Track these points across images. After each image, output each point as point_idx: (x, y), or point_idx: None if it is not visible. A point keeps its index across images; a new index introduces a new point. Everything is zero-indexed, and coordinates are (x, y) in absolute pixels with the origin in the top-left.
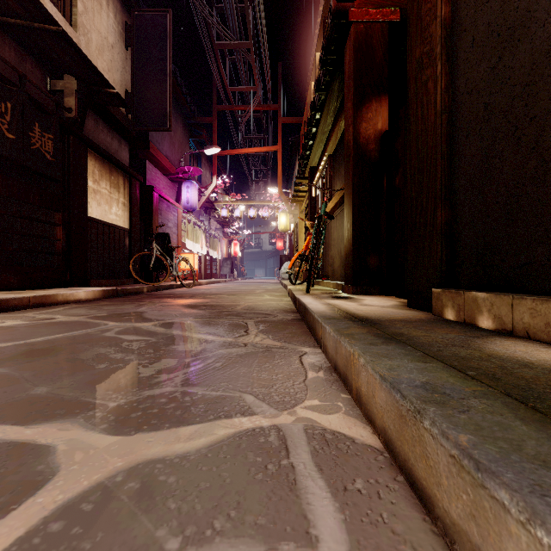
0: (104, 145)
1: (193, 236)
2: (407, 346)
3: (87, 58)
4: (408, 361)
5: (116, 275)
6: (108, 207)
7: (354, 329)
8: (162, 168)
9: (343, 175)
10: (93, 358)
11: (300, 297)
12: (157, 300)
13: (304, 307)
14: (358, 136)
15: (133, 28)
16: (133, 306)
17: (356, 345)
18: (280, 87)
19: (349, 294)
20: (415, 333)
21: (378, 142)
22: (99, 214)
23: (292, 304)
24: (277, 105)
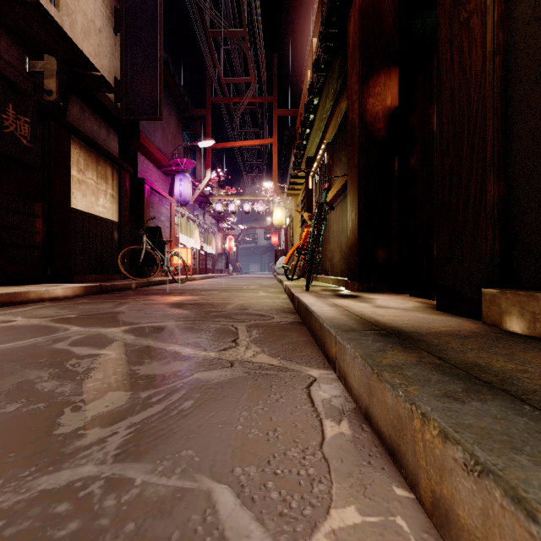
0: (91, 134)
1: (187, 230)
2: (521, 404)
3: (67, 36)
4: None
5: (104, 271)
6: (95, 199)
7: (393, 353)
8: (154, 160)
9: (344, 162)
10: (9, 390)
11: (299, 295)
12: (142, 298)
13: (306, 309)
14: (364, 113)
15: (122, 13)
16: (111, 305)
17: (424, 401)
18: (275, 79)
19: (353, 291)
20: (498, 364)
21: (387, 120)
22: (84, 206)
23: (289, 302)
24: (272, 97)
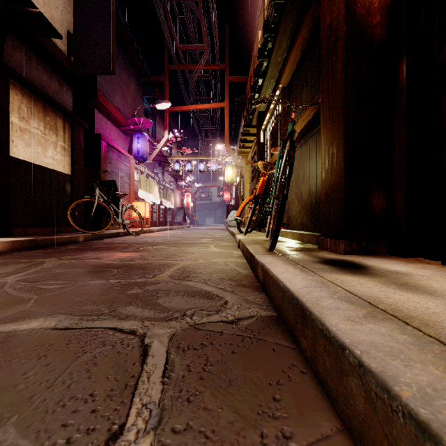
0: (39, 84)
1: (146, 186)
2: None
3: None
4: None
5: (53, 223)
6: (42, 150)
7: None
8: (113, 119)
9: (306, 99)
10: None
11: (265, 262)
12: (71, 255)
13: (295, 307)
14: (354, 3)
15: None
16: (10, 270)
17: None
18: (227, 48)
19: (336, 252)
20: None
21: (385, 12)
22: (28, 156)
23: (245, 263)
24: (224, 64)
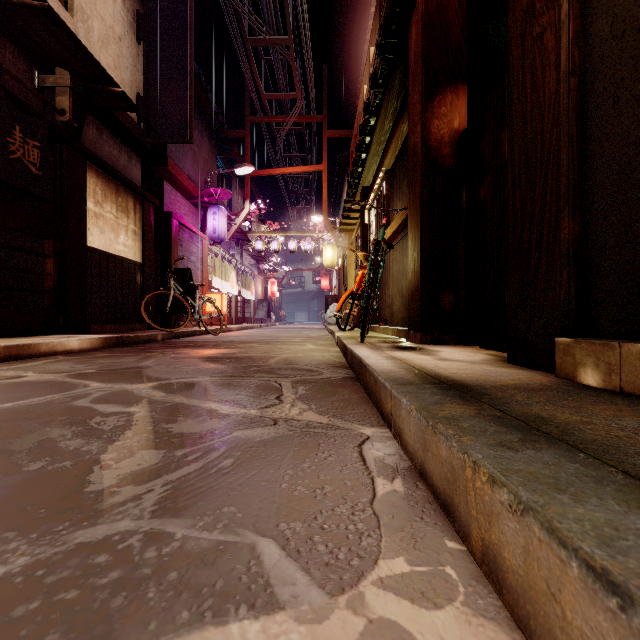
0: (110, 160)
1: (221, 272)
2: (577, 452)
3: (83, 46)
4: (620, 505)
5: (125, 320)
6: (115, 236)
7: (451, 406)
8: (183, 190)
9: (406, 193)
10: (30, 449)
11: (352, 347)
12: (170, 351)
13: (359, 362)
14: (428, 137)
15: (146, 18)
16: (135, 359)
17: (477, 449)
18: (325, 94)
19: (415, 343)
20: (562, 416)
21: (454, 145)
22: (102, 244)
23: (341, 356)
24: (322, 116)
